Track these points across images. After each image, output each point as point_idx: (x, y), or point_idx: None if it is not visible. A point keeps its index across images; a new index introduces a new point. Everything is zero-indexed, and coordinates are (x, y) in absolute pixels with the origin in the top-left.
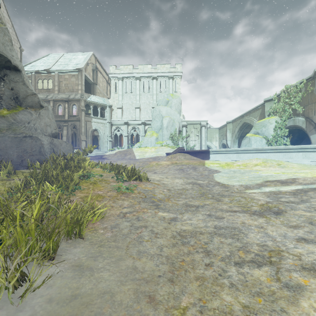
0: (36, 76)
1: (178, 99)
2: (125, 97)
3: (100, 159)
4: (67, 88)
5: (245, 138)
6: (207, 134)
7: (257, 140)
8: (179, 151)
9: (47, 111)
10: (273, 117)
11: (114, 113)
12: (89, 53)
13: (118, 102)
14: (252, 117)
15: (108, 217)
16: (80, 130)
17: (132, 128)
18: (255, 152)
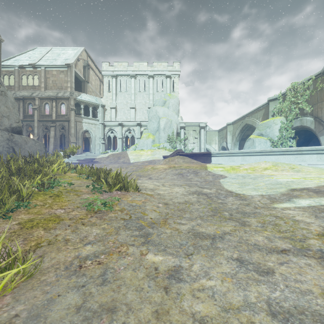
0: (20, 71)
1: (176, 100)
2: (119, 96)
3: (91, 163)
4: (55, 85)
5: (248, 140)
6: (206, 137)
7: (261, 142)
8: (178, 153)
9: (4, 97)
10: (278, 117)
11: (107, 113)
12: (80, 48)
13: (112, 101)
14: (254, 118)
15: (42, 275)
16: (69, 131)
17: (126, 130)
18: (262, 154)
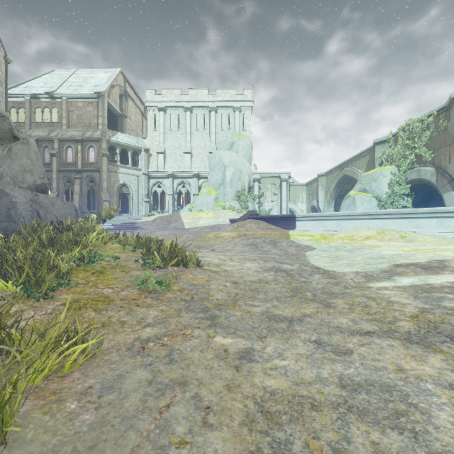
0: (33, 103)
1: (247, 141)
2: (169, 137)
3: (131, 229)
4: (81, 121)
5: (347, 198)
6: (290, 192)
7: (364, 200)
8: (250, 216)
9: (26, 146)
10: (387, 167)
11: (152, 160)
12: (115, 70)
13: (159, 144)
14: (355, 167)
15: (105, 355)
16: (101, 185)
17: (179, 183)
18: (364, 218)
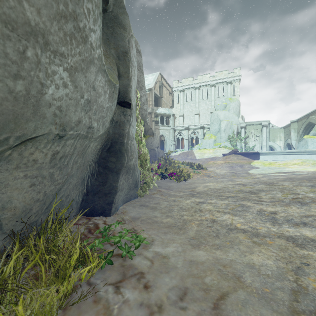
0: None
1: (236, 103)
2: (185, 106)
3: None
4: None
5: (302, 140)
6: (269, 134)
7: (314, 141)
8: (233, 153)
9: (155, 136)
10: None
11: (176, 120)
12: (157, 73)
13: (180, 111)
14: None
15: (194, 178)
16: None
17: (192, 132)
18: (298, 154)
